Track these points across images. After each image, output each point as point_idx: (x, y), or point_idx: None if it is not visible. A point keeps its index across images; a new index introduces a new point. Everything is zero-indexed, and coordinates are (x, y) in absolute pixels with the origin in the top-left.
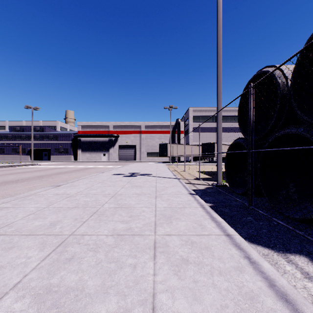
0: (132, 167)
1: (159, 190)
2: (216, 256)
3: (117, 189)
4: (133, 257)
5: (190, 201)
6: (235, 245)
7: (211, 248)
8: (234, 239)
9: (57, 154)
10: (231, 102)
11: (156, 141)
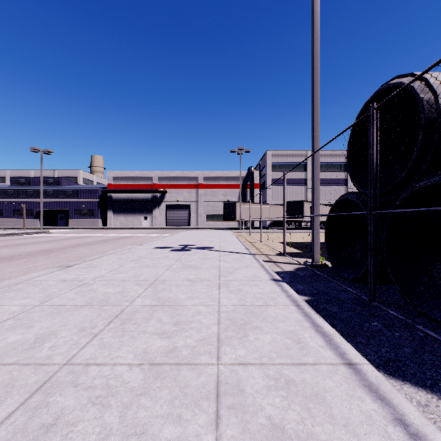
0: (184, 236)
1: (225, 273)
2: (339, 417)
3: (159, 271)
4: (175, 420)
5: (274, 293)
6: (370, 388)
7: (325, 396)
8: (365, 375)
9: (78, 218)
10: (337, 136)
11: (219, 199)
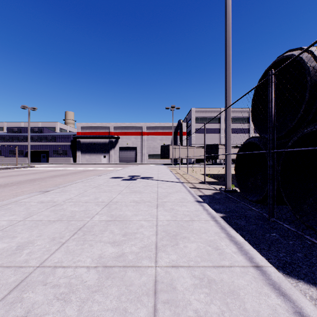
0: (132, 169)
1: (161, 197)
2: (251, 310)
3: (112, 195)
4: (121, 313)
5: (198, 211)
6: (274, 286)
7: (239, 293)
8: (269, 275)
9: (56, 156)
10: (244, 95)
11: (157, 143)
